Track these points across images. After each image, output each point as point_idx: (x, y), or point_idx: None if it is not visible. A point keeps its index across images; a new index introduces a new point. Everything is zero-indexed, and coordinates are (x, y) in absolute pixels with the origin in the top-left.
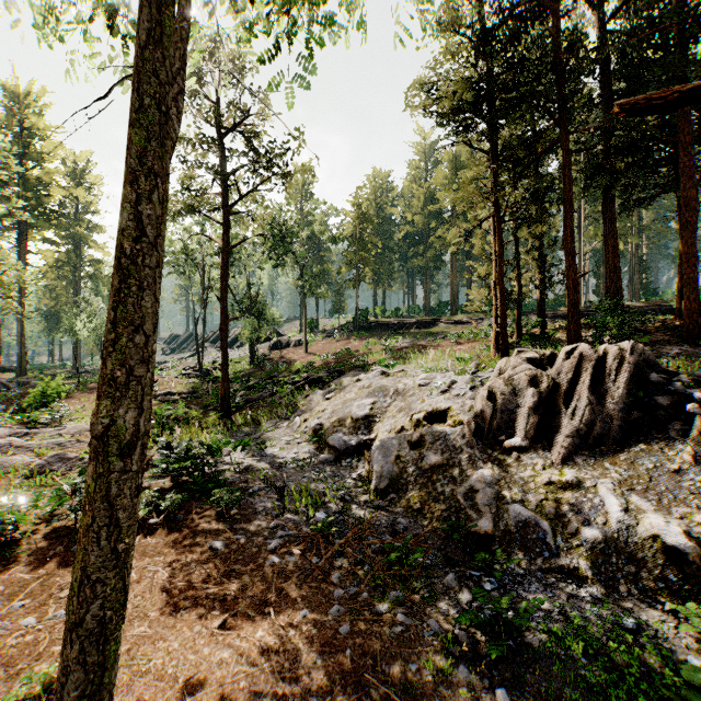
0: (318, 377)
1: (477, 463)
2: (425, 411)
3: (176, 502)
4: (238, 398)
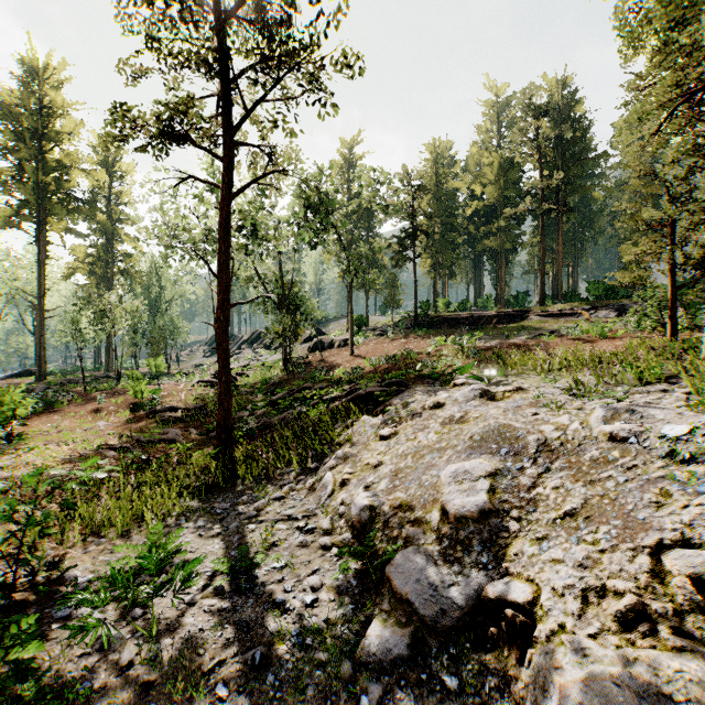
0: (366, 392)
1: None
2: None
3: None
4: (250, 421)
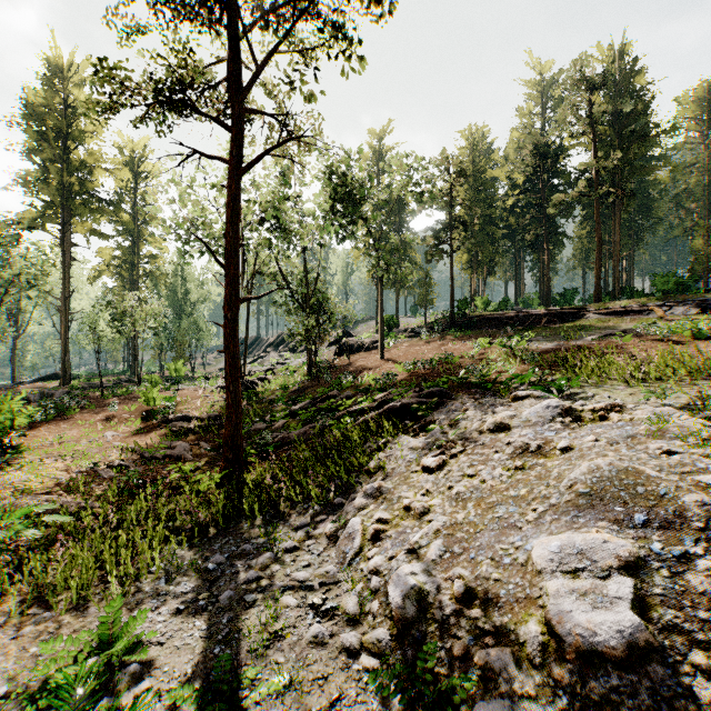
0: (401, 404)
1: None
2: None
3: None
4: (266, 436)
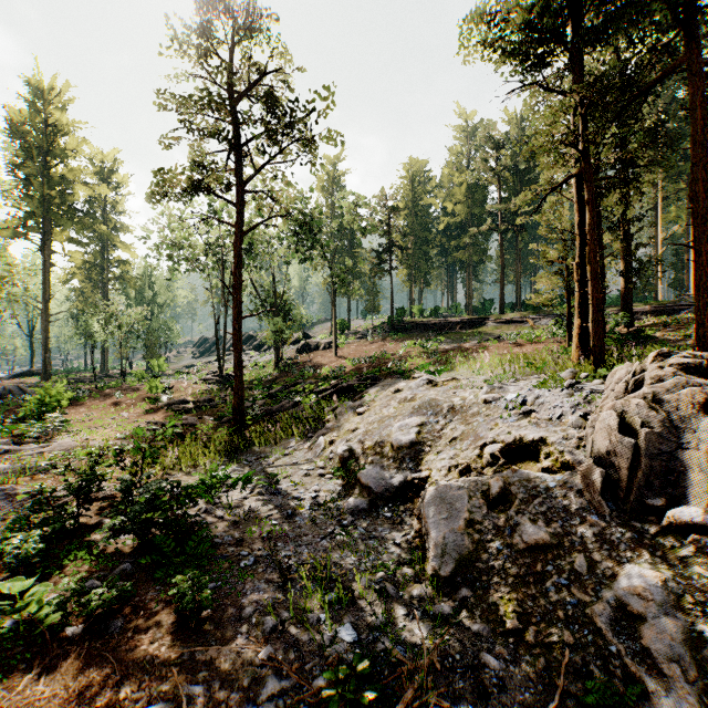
0: (348, 385)
1: (618, 550)
2: (501, 442)
3: (108, 602)
4: (255, 408)
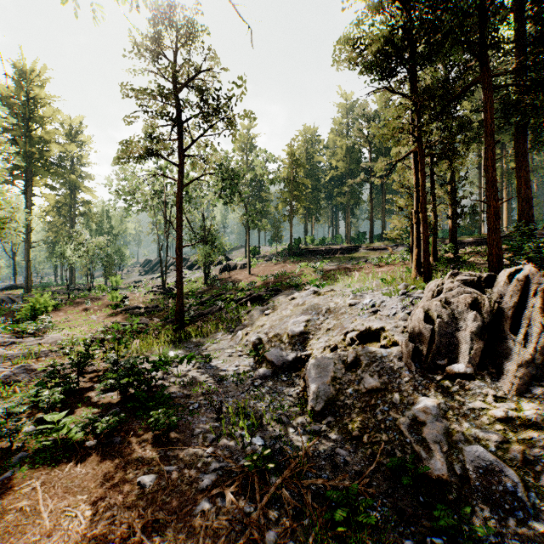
0: (258, 295)
1: (418, 390)
2: (358, 330)
3: (112, 425)
4: (191, 312)
